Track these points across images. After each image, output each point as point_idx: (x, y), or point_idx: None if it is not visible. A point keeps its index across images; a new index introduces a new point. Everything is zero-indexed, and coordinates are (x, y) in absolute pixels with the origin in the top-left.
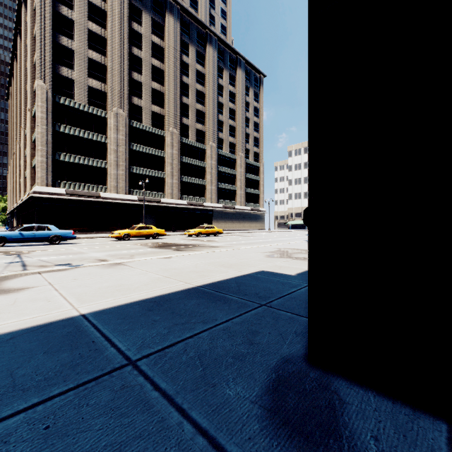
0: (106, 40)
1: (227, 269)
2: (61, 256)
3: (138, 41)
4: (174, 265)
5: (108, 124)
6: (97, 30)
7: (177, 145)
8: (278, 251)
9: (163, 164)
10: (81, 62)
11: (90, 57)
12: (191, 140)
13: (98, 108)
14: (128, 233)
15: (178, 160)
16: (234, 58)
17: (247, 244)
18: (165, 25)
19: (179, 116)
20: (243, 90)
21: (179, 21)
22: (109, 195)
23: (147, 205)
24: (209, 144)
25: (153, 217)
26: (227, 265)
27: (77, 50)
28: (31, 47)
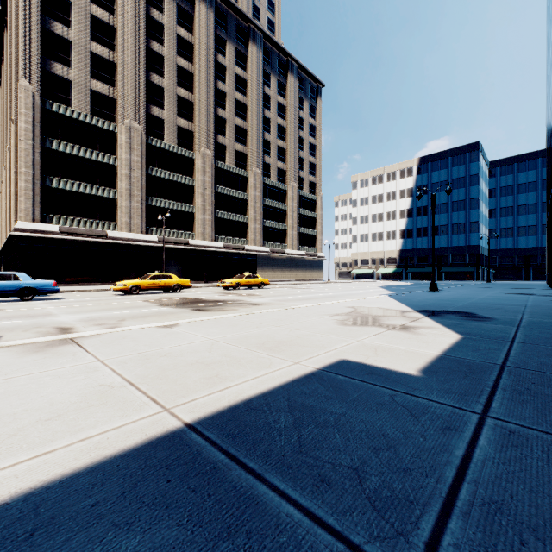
0: (115, 30)
1: (270, 355)
2: (5, 321)
3: (158, 33)
4: (169, 345)
5: (118, 141)
6: (103, 15)
7: (211, 170)
8: (355, 313)
9: (192, 195)
10: (81, 58)
11: (94, 52)
12: (228, 164)
13: (105, 119)
14: (137, 284)
15: (211, 190)
16: (284, 61)
17: (303, 300)
18: (195, 14)
19: (212, 132)
20: (295, 103)
21: (212, 10)
22: (120, 234)
23: (170, 247)
24: (252, 170)
25: (179, 264)
26: (272, 345)
27: (75, 41)
28: (16, 39)
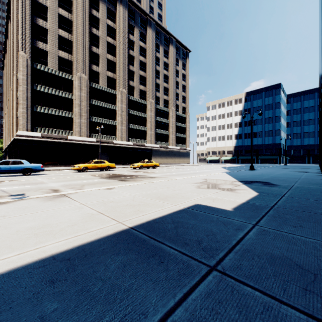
0: (72, 22)
1: (162, 202)
2: (22, 186)
3: (96, 23)
4: (113, 197)
5: (73, 85)
6: (65, 14)
7: (125, 101)
8: (206, 182)
9: (115, 115)
10: (53, 38)
11: (60, 35)
12: (135, 97)
13: (66, 73)
14: (86, 166)
15: (126, 112)
16: (167, 37)
17: (178, 175)
18: (116, 12)
19: (126, 79)
20: (174, 61)
21: (126, 9)
22: (74, 137)
23: (103, 145)
24: (149, 100)
25: (107, 154)
26: (163, 197)
27: (50, 29)
28: (16, 28)
